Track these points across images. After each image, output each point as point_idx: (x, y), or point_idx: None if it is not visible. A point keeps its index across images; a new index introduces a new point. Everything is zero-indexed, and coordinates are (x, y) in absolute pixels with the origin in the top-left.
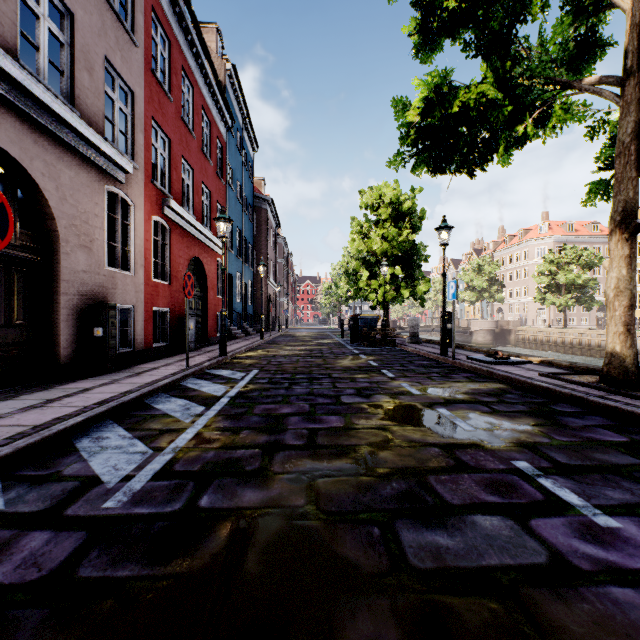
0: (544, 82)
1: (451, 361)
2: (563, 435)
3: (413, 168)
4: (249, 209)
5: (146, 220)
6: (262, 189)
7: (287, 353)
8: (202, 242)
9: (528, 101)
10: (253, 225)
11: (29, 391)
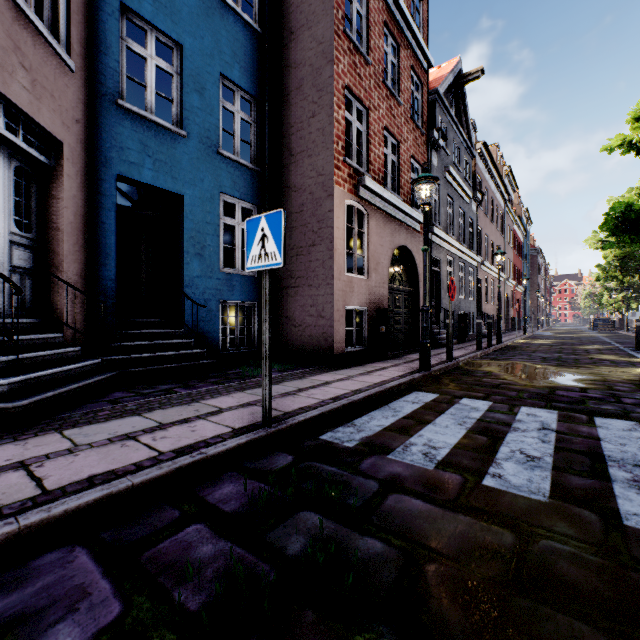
0: (635, 267)
1: (623, 333)
2: (612, 335)
3: (603, 281)
4: (527, 260)
5: (513, 293)
6: (532, 242)
7: (559, 331)
8: (518, 291)
9: (634, 269)
10: (528, 268)
11: (512, 331)
